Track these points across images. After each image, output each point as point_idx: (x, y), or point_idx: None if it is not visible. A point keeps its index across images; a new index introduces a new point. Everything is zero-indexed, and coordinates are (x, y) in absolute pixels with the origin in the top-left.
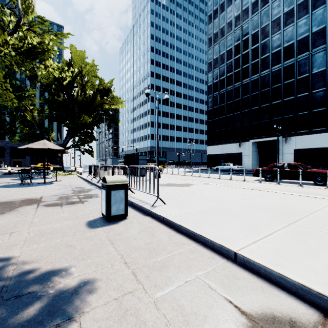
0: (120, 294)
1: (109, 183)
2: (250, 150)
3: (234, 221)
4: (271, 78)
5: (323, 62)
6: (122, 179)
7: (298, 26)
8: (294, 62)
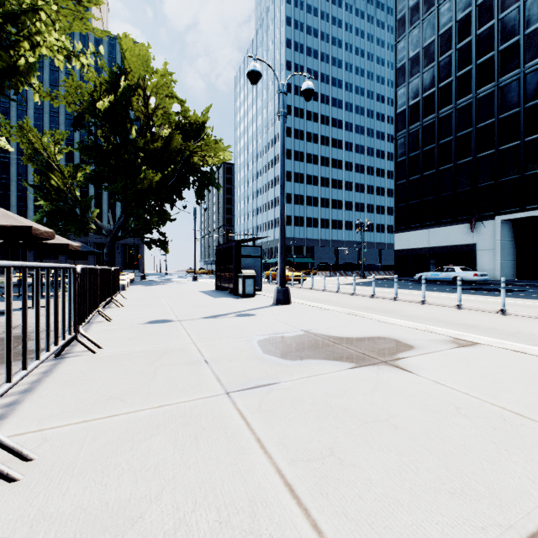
0: None
1: None
2: (498, 238)
3: None
4: None
5: None
6: None
7: None
8: None
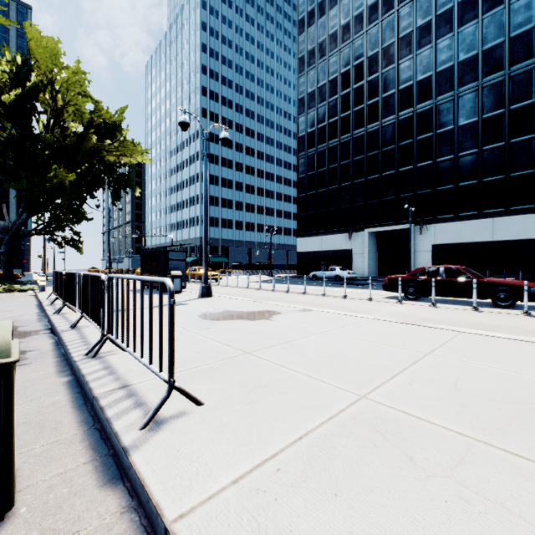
0: None
1: None
2: (366, 245)
3: (490, 534)
4: (398, 130)
5: (474, 109)
6: None
7: (437, 49)
8: (432, 107)
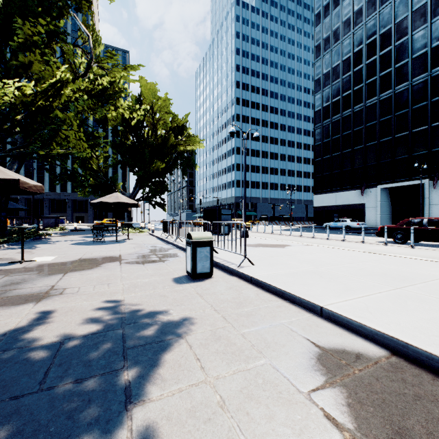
0: (213, 328)
1: (195, 240)
2: (379, 200)
3: (330, 283)
4: (412, 95)
5: None
6: (207, 235)
7: None
8: None
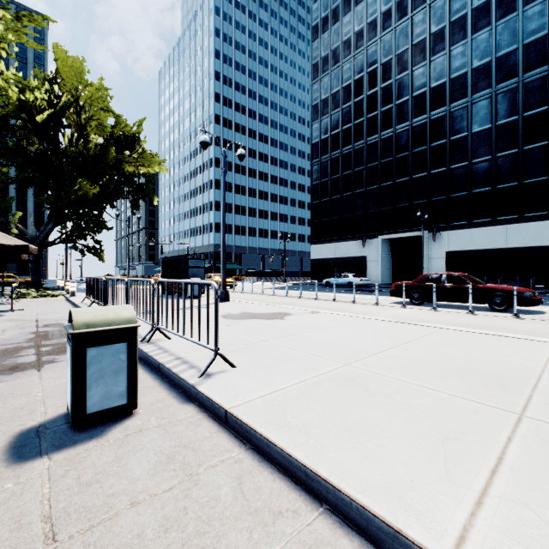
0: None
1: (82, 329)
2: (380, 252)
3: (396, 413)
4: (412, 137)
5: (488, 116)
6: (120, 315)
7: (451, 56)
8: (446, 114)
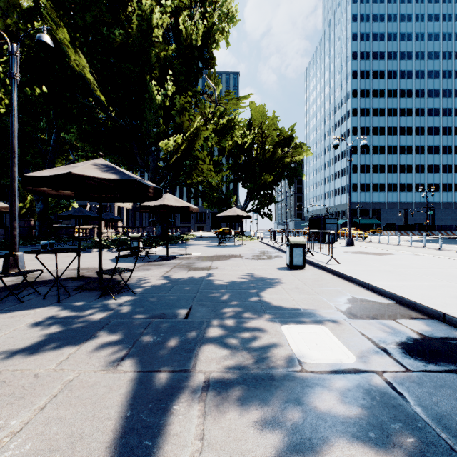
0: (296, 286)
1: (292, 242)
2: None
3: (393, 276)
4: None
5: None
6: (300, 240)
7: None
8: None
